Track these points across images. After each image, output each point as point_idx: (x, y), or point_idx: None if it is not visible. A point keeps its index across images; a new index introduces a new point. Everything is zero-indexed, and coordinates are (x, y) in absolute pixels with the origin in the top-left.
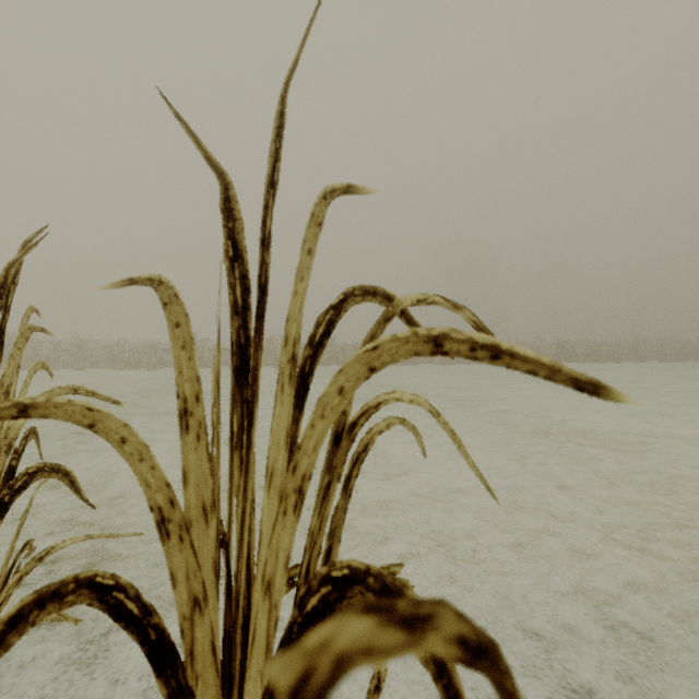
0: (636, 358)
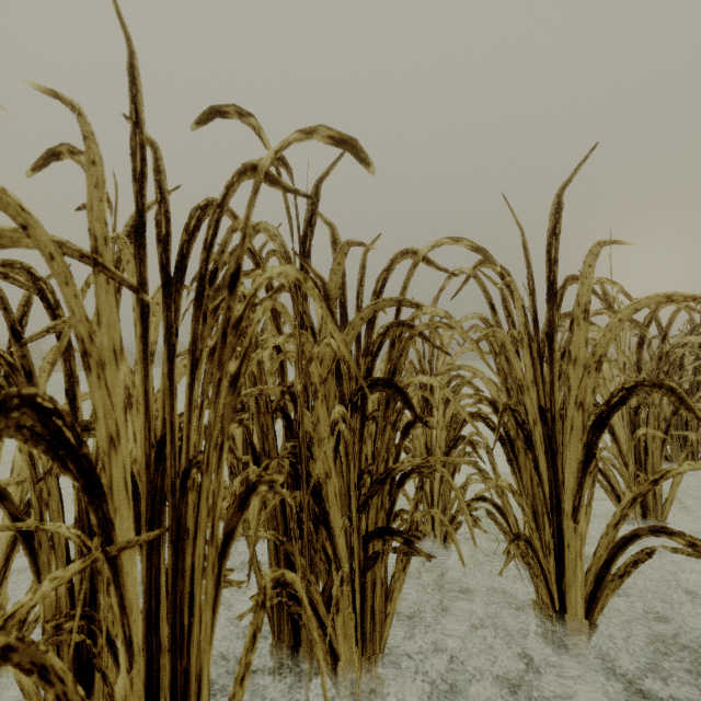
0: None
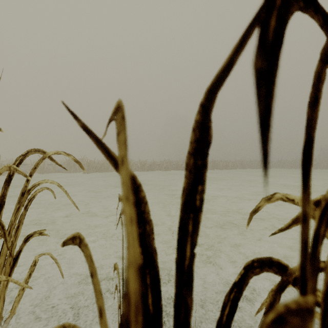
0: (242, 167)
